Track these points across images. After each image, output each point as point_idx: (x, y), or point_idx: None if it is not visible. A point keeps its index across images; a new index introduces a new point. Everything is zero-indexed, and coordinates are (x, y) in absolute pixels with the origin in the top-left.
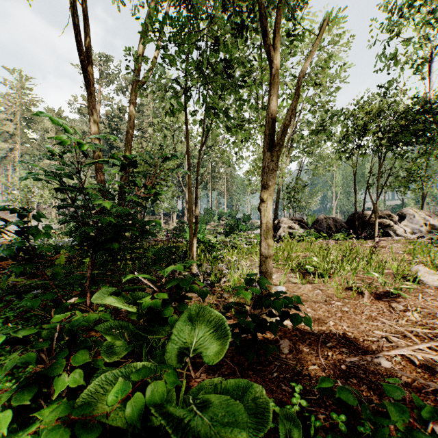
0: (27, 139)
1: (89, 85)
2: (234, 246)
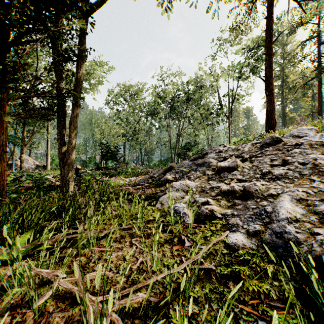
0: None
1: None
2: None
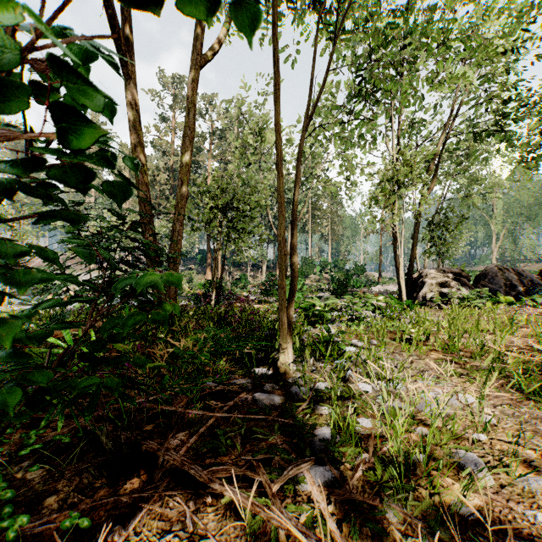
0: (101, 181)
1: (126, 62)
2: (355, 315)
